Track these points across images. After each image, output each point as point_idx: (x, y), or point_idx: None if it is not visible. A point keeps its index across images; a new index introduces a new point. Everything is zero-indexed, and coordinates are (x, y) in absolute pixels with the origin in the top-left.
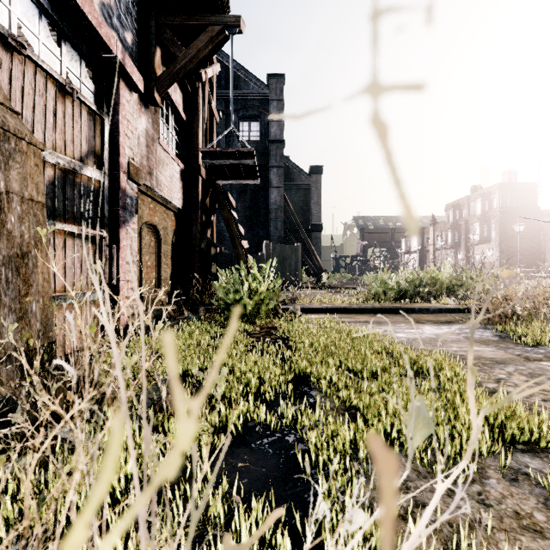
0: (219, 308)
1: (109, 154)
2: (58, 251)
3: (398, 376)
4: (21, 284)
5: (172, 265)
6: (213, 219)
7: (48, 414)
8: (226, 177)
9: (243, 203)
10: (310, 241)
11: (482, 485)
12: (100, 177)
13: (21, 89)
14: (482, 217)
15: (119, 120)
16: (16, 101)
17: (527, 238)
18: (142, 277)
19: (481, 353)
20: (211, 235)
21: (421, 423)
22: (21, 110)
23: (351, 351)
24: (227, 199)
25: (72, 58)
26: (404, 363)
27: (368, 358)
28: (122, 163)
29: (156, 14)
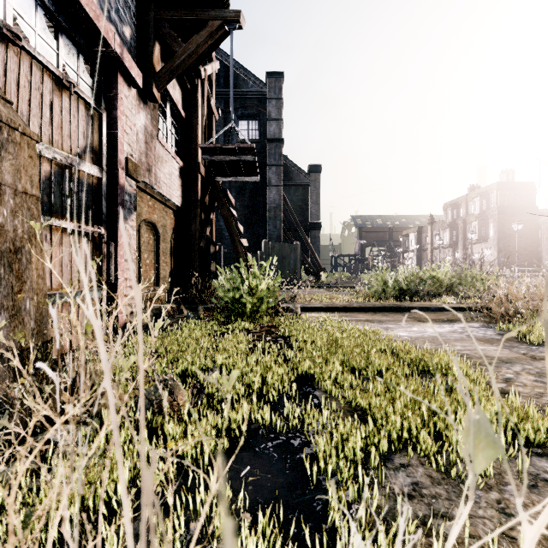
0: (219, 307)
1: (107, 150)
2: (53, 246)
3: (404, 376)
4: (13, 281)
5: (171, 264)
6: (212, 217)
7: (42, 417)
8: (226, 174)
9: (242, 201)
10: (309, 239)
11: (501, 493)
12: (97, 173)
13: (17, 82)
14: (480, 216)
15: (117, 116)
16: (11, 94)
17: (524, 237)
18: (140, 275)
19: (486, 352)
20: (210, 234)
21: (484, 441)
22: (16, 103)
23: (354, 350)
24: (226, 197)
25: (69, 51)
26: (409, 363)
27: (372, 358)
28: (120, 159)
29: (155, 8)
